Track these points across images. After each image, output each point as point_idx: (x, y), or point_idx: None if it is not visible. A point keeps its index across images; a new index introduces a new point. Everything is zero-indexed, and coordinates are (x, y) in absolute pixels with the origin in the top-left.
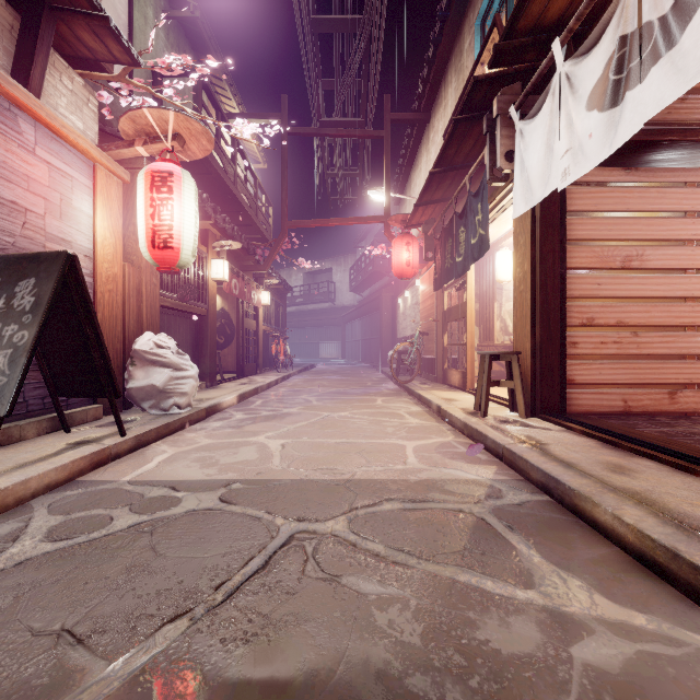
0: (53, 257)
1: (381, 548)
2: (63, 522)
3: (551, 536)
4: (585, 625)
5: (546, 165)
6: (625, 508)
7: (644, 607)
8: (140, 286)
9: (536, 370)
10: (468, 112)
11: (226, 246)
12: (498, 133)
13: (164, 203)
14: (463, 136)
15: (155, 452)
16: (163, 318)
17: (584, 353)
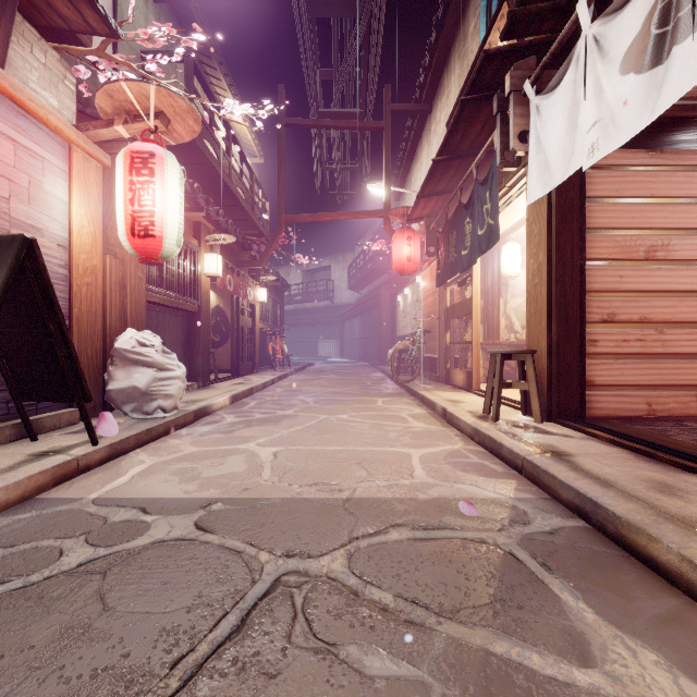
0: (7, 241)
1: (389, 598)
2: (1, 558)
3: (600, 579)
4: None
5: (568, 142)
6: (693, 545)
7: None
8: (124, 279)
9: (552, 370)
10: (477, 91)
11: (220, 240)
12: (510, 112)
13: (145, 187)
14: (470, 119)
15: (132, 462)
16: (151, 315)
17: (605, 352)
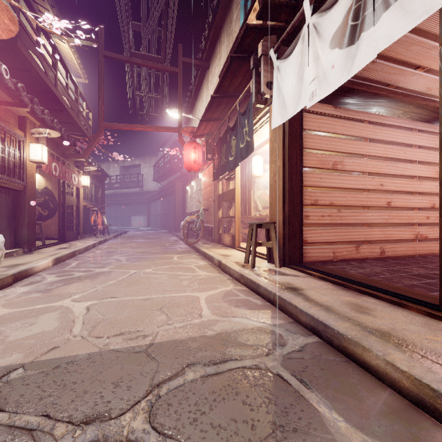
0: None
1: None
2: None
3: (339, 386)
4: None
5: (297, 90)
6: (390, 351)
7: None
8: None
9: (286, 234)
10: (240, 52)
11: (45, 134)
12: (262, 68)
13: None
14: (235, 71)
15: None
16: None
17: (312, 223)
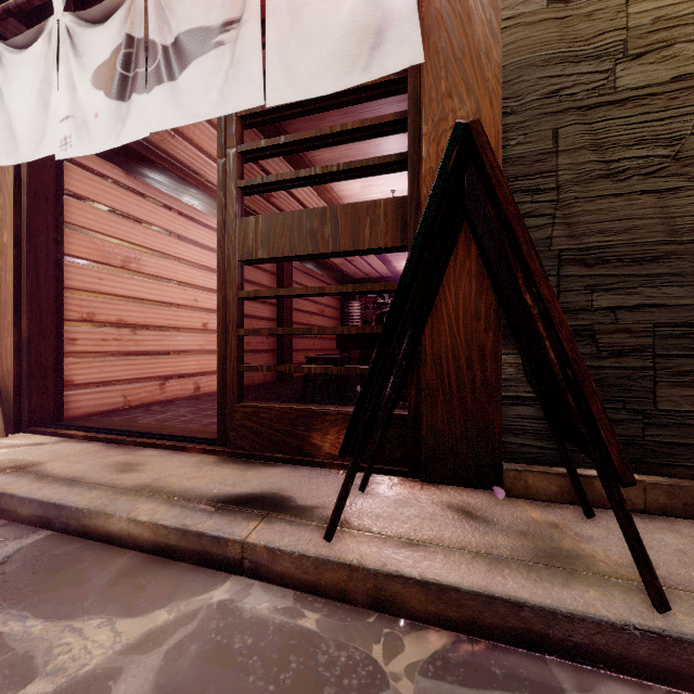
0: None
1: None
2: None
3: (57, 582)
4: (112, 670)
5: (39, 120)
6: (139, 506)
7: (165, 599)
8: None
9: (23, 372)
10: None
11: None
12: None
13: None
14: None
15: None
16: None
17: (85, 351)
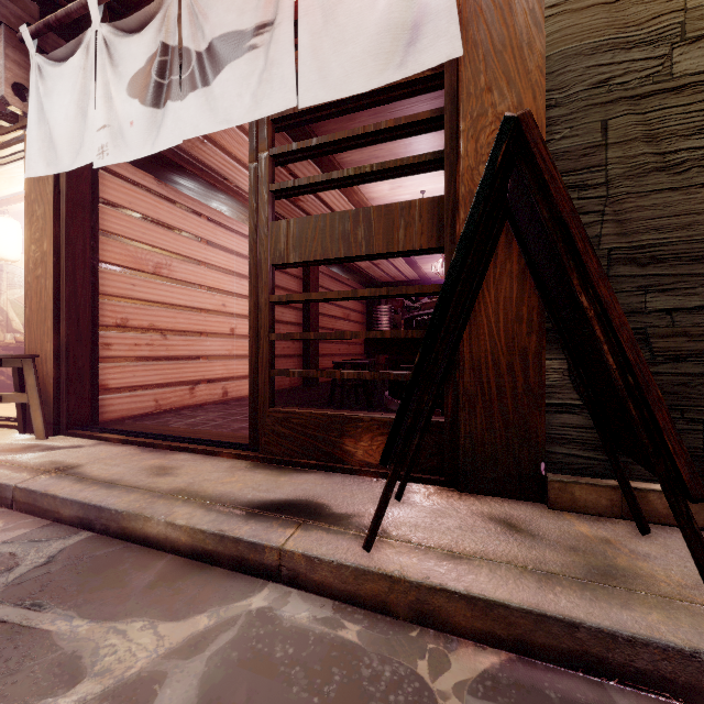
0: None
1: None
2: None
3: (100, 583)
4: (156, 674)
5: (77, 130)
6: (176, 510)
7: (204, 604)
8: None
9: (61, 376)
10: None
11: None
12: (0, 48)
13: None
14: None
15: None
16: None
17: (119, 356)
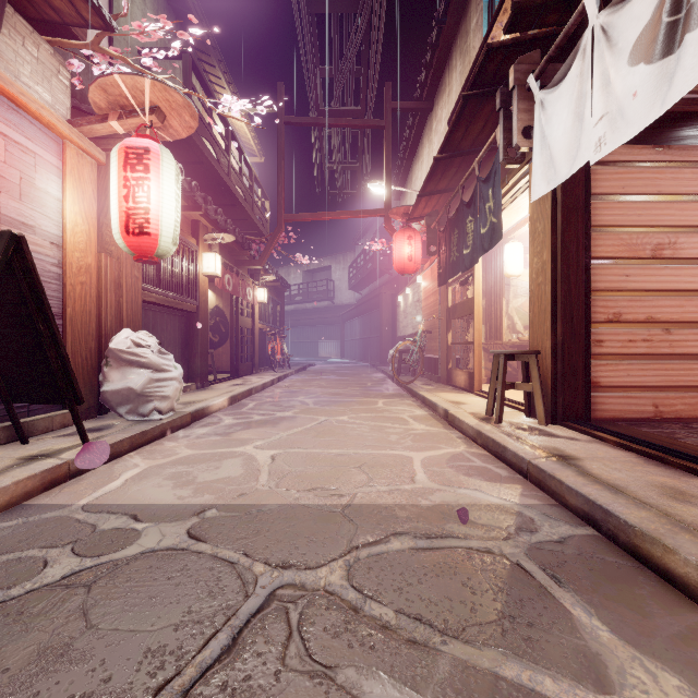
0: None
1: (390, 615)
2: None
3: (614, 593)
4: None
5: (574, 137)
6: None
7: None
8: (119, 278)
9: (557, 371)
10: (479, 87)
11: (218, 239)
12: (514, 107)
13: (140, 184)
14: (472, 116)
15: (125, 466)
16: (148, 315)
17: (610, 353)
